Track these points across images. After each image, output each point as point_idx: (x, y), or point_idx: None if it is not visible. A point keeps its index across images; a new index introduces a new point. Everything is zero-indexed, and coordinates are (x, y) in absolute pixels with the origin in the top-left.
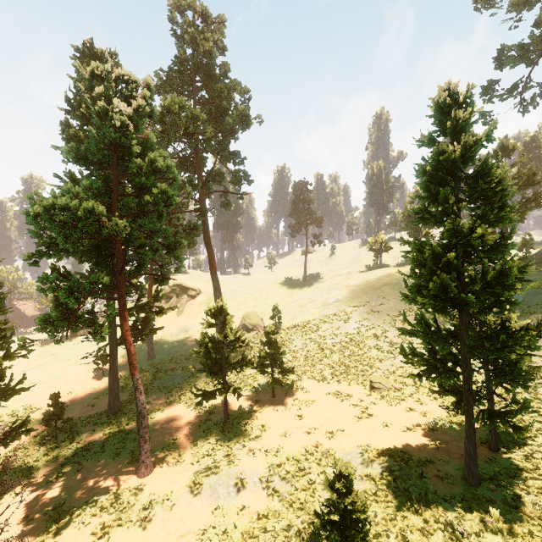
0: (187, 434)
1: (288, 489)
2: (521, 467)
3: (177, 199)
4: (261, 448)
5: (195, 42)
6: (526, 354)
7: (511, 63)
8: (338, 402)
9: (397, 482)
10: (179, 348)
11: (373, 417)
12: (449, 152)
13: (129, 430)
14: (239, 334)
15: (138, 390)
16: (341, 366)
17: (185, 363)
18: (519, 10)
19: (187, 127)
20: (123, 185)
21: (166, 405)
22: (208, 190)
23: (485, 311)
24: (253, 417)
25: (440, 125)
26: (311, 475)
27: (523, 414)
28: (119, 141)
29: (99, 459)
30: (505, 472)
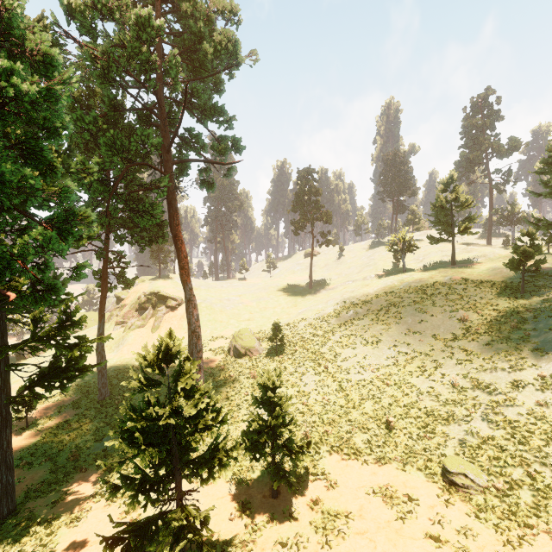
0: None
1: None
2: None
3: (23, 85)
4: None
5: None
6: None
7: None
8: (397, 523)
9: None
10: None
11: None
12: None
13: None
14: (207, 402)
15: None
16: (382, 426)
17: None
18: None
19: (134, 42)
20: None
21: (90, 506)
22: (182, 163)
23: None
24: None
25: None
26: None
27: None
28: None
29: None
30: None
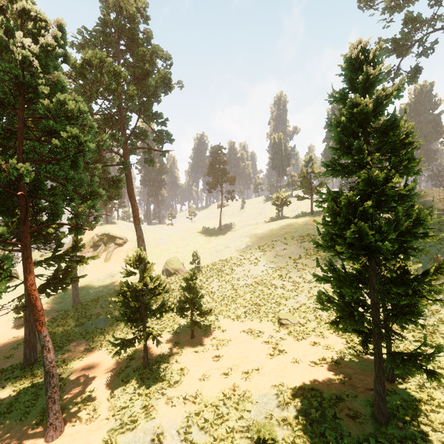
0: (105, 383)
1: (206, 440)
2: (419, 399)
3: (91, 145)
4: (179, 396)
5: (118, 6)
6: (435, 299)
7: (387, 53)
8: (251, 340)
9: (313, 426)
10: (105, 293)
11: (283, 353)
12: (363, 103)
13: (43, 384)
14: (159, 282)
15: (45, 348)
16: (253, 304)
17: (109, 308)
18: (392, 12)
19: (109, 83)
20: (29, 129)
21: (86, 352)
22: (133, 147)
23: (395, 258)
24: (173, 360)
25: (349, 83)
26: (229, 422)
27: (409, 344)
28: (23, 79)
29: (4, 422)
30: (406, 404)
